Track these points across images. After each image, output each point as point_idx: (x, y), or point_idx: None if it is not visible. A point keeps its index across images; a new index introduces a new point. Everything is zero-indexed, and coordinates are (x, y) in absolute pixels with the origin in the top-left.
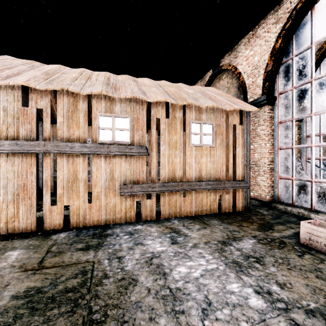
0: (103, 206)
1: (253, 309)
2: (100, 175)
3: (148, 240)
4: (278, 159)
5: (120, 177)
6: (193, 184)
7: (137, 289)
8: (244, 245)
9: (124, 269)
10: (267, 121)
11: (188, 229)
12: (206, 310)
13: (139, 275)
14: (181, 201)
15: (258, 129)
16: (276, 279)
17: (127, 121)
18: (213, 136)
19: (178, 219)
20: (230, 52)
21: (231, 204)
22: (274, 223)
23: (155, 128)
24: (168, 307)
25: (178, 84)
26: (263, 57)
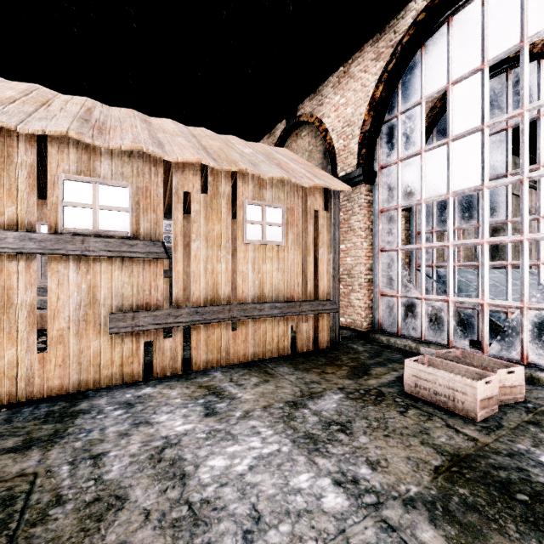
0: (72, 356)
1: (329, 515)
2: (65, 297)
3: (161, 414)
4: (379, 266)
5: (111, 299)
6: (250, 308)
7: (123, 517)
8: (325, 405)
9: (101, 480)
10: (364, 208)
11: (238, 387)
12: (250, 534)
13: (132, 487)
14: (228, 339)
15: (352, 219)
16: (367, 456)
17: (124, 194)
18: (282, 227)
19: (222, 370)
20: (312, 95)
21: (311, 338)
22: (371, 364)
23: (180, 209)
24: (181, 543)
25: (227, 137)
26: (359, 110)
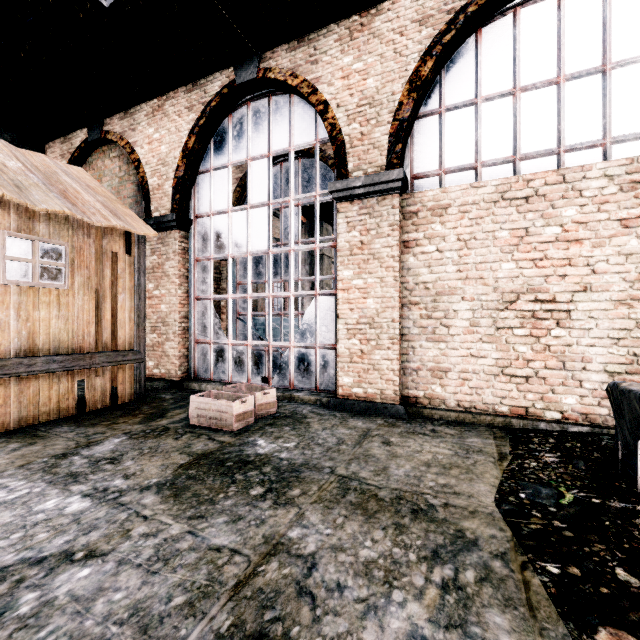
0: None
1: (68, 515)
2: None
3: None
4: (195, 314)
5: None
6: (12, 364)
7: None
8: (101, 449)
9: None
10: (179, 255)
11: None
12: None
13: None
14: None
15: (167, 264)
16: (126, 473)
17: None
18: (66, 268)
19: None
20: (123, 114)
21: (108, 393)
22: (172, 408)
23: None
24: None
25: None
26: (173, 152)
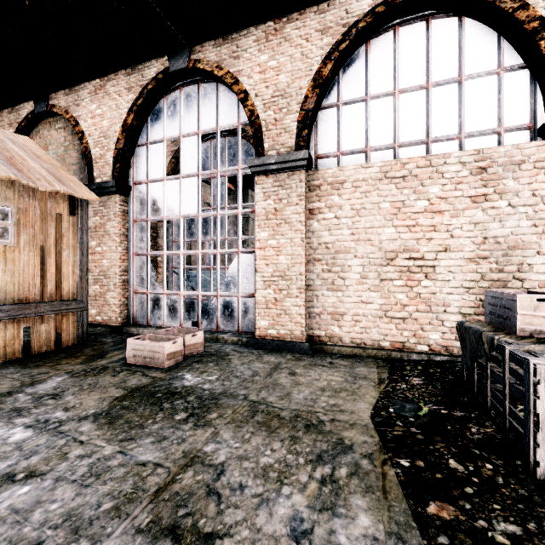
0: None
1: (11, 444)
2: None
3: None
4: (133, 268)
5: None
6: None
7: None
8: (44, 386)
9: None
10: (119, 216)
11: None
12: None
13: None
14: None
15: (108, 224)
16: (66, 406)
17: None
18: (12, 227)
19: None
20: (68, 90)
21: (53, 338)
22: (111, 350)
23: None
24: None
25: None
26: (114, 127)
